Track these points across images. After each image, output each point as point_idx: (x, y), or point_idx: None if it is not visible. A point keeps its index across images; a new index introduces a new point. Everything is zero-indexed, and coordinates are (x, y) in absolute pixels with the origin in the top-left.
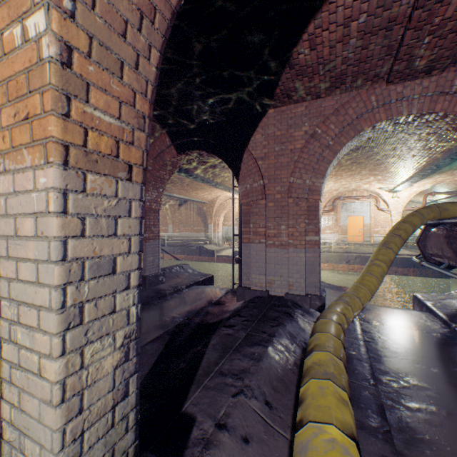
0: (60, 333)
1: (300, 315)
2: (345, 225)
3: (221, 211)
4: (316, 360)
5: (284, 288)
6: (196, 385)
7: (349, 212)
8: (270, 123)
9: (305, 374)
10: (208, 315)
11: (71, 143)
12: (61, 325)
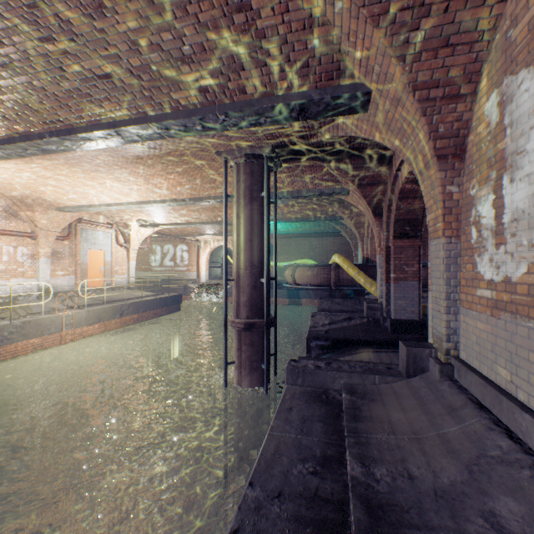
0: None
1: None
2: (87, 262)
3: None
4: None
5: None
6: None
7: (91, 243)
8: None
9: None
10: None
11: None
12: None
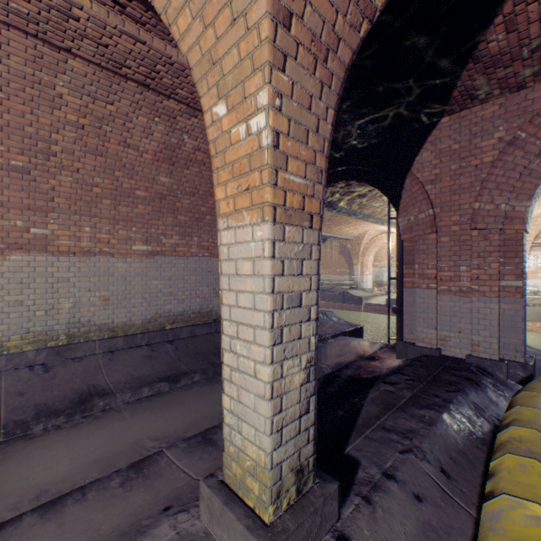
0: (270, 347)
1: (490, 385)
2: None
3: (370, 249)
4: (515, 435)
5: (464, 347)
6: (356, 433)
7: None
8: (444, 135)
9: (498, 448)
10: (360, 370)
11: (277, 205)
12: (271, 341)
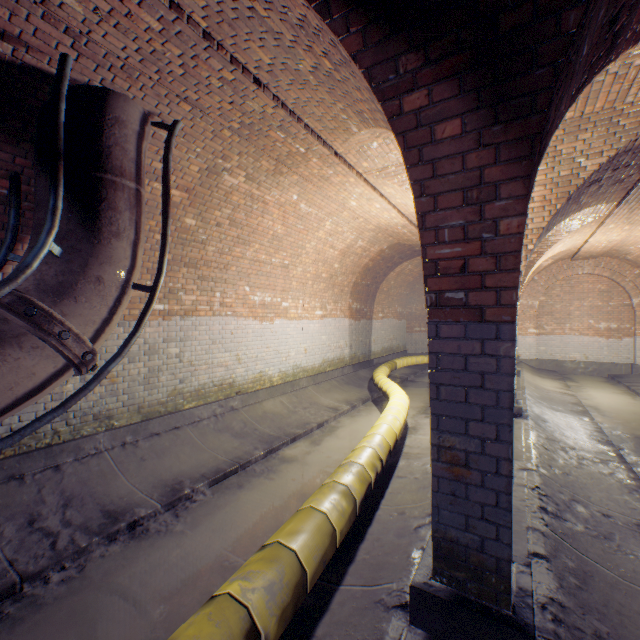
0: None
1: None
2: None
3: None
4: None
5: None
6: None
7: None
8: None
9: None
10: None
11: None
12: None
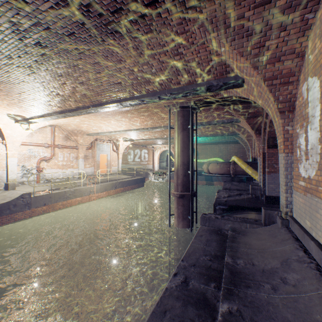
0: None
1: None
2: (99, 160)
3: None
4: None
5: None
6: None
7: (101, 151)
8: None
9: None
10: None
11: None
12: None
